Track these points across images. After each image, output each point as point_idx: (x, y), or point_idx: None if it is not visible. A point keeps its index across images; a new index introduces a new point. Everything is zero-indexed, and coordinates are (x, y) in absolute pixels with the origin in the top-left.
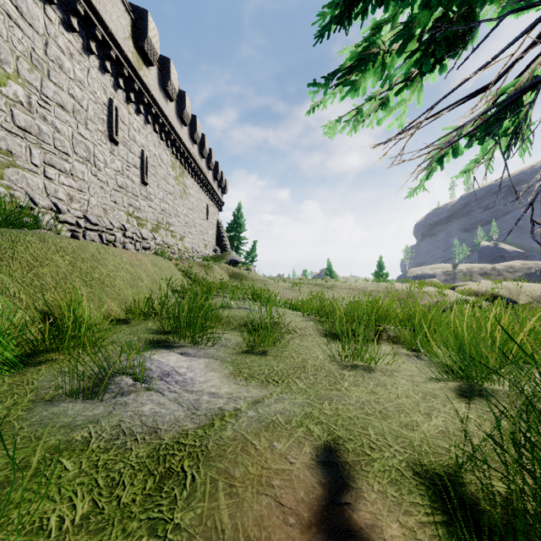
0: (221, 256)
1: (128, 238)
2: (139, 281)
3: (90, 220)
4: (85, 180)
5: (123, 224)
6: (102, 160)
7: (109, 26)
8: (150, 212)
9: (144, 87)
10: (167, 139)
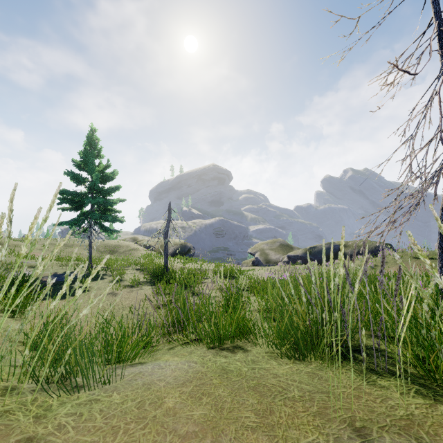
0: None
1: None
2: None
3: None
4: None
5: None
6: None
7: None
8: None
9: None
10: None
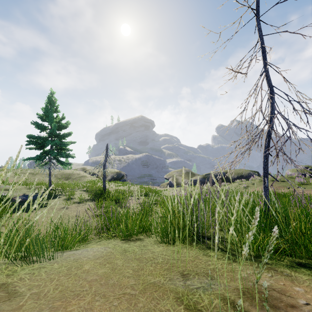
0: None
1: None
2: None
3: None
4: None
5: None
6: None
7: None
8: None
9: None
10: None
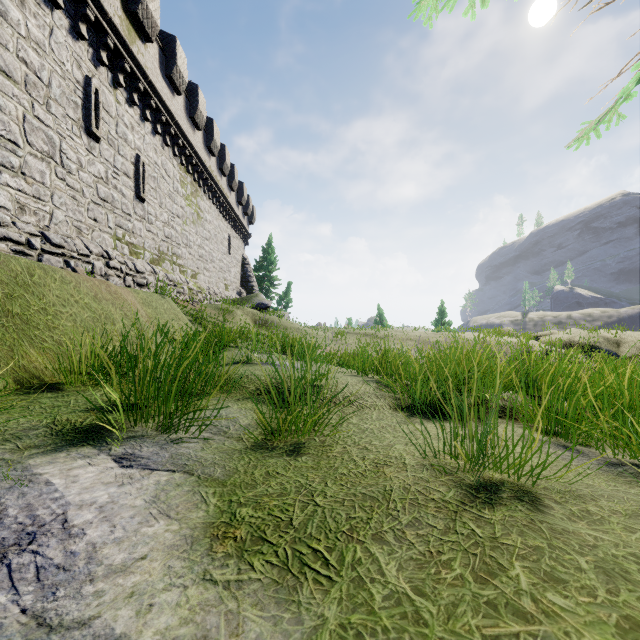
0: (245, 299)
1: (113, 270)
2: (108, 324)
3: (50, 239)
4: (46, 184)
5: (107, 250)
6: (74, 159)
7: None
8: (149, 238)
9: (139, 69)
10: (174, 144)
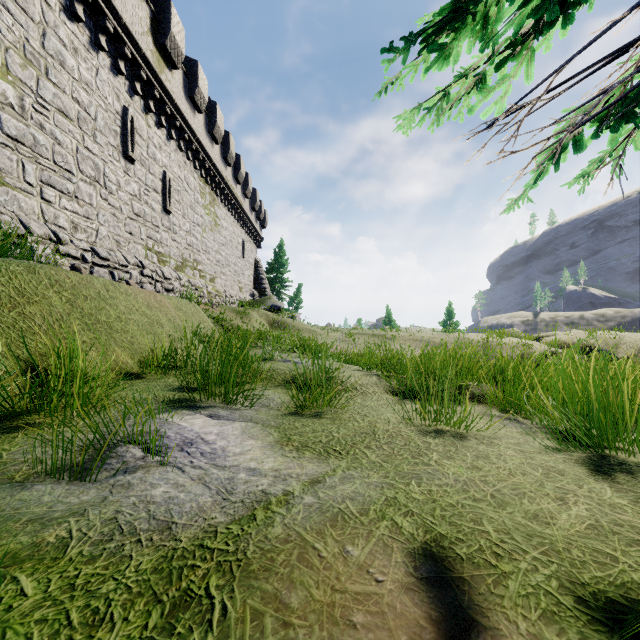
0: (259, 301)
1: (146, 277)
2: (159, 327)
3: (98, 253)
4: (93, 205)
5: (141, 260)
6: (115, 181)
7: (123, 17)
8: (174, 247)
9: (167, 94)
10: (195, 158)
